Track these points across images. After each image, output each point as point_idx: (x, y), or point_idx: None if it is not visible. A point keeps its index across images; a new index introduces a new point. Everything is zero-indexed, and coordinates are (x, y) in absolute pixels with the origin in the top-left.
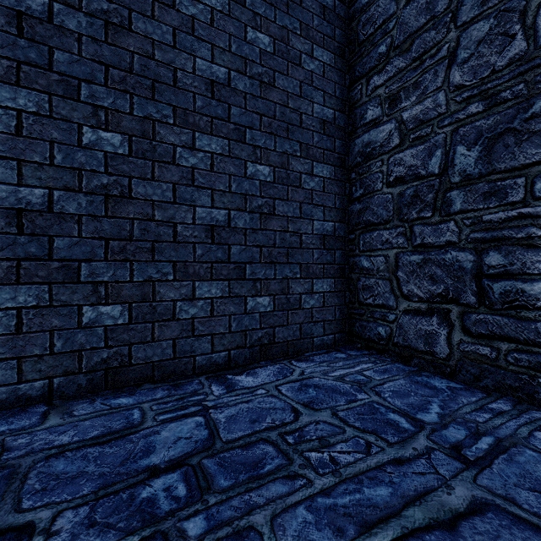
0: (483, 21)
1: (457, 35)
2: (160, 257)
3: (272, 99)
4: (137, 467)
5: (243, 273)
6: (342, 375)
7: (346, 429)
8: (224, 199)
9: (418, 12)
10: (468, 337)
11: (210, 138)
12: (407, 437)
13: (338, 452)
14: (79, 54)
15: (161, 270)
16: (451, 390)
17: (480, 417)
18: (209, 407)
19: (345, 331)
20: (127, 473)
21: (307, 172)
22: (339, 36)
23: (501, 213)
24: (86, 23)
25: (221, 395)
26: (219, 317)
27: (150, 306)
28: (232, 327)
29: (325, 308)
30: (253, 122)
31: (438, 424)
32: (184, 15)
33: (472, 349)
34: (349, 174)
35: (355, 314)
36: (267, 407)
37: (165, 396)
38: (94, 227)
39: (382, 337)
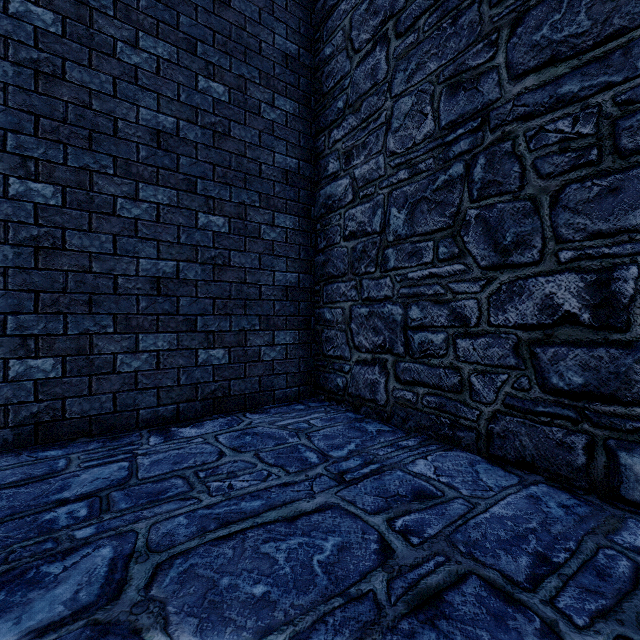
0: (408, 97)
1: (392, 105)
2: (98, 309)
3: (227, 149)
4: (48, 500)
5: (193, 325)
6: (288, 424)
7: (258, 465)
8: (172, 251)
9: (366, 76)
10: (399, 384)
11: (155, 188)
12: (308, 468)
13: (239, 481)
14: (4, 104)
15: (99, 323)
16: (378, 433)
17: (384, 451)
18: (139, 454)
19: (311, 384)
20: (36, 505)
21: (267, 222)
22: (304, 85)
23: (419, 272)
24: (13, 72)
25: (157, 444)
26: (166, 370)
27: (87, 359)
28: (182, 380)
29: (288, 361)
30: (205, 172)
31: (342, 458)
32: (126, 64)
33: (401, 395)
34: (315, 225)
35: (320, 366)
36: (196, 452)
37: (98, 447)
38: (22, 280)
39: (340, 388)
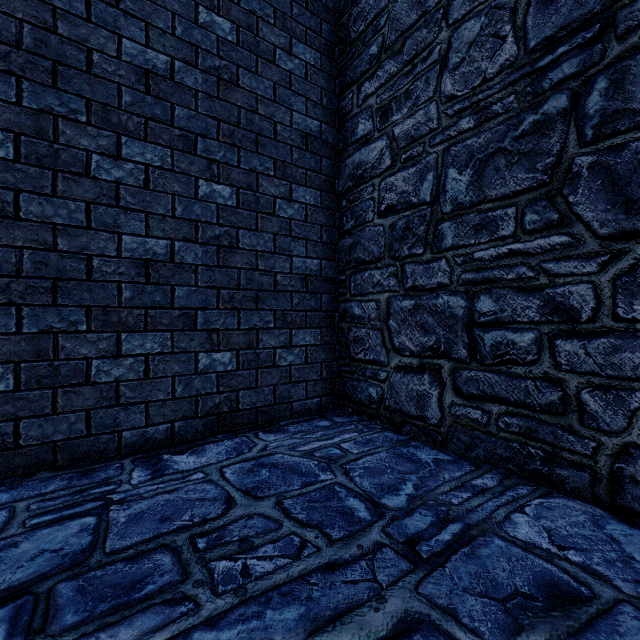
0: (475, 19)
1: (449, 35)
2: (65, 300)
3: (235, 101)
4: None
5: (192, 322)
6: (314, 449)
7: (283, 524)
8: (165, 226)
9: (410, 6)
10: (460, 399)
11: (143, 145)
12: (358, 530)
13: (258, 558)
14: None
15: (67, 318)
16: (437, 464)
17: (457, 497)
18: (113, 501)
19: (335, 393)
20: None
21: (283, 196)
22: (327, 32)
23: (492, 249)
24: None
25: (141, 483)
26: (157, 379)
27: (50, 366)
28: (177, 392)
29: (307, 366)
30: (207, 128)
31: (403, 510)
32: None
33: (464, 413)
34: (340, 201)
35: (346, 371)
36: (194, 498)
37: (59, 488)
38: None
39: (373, 400)
